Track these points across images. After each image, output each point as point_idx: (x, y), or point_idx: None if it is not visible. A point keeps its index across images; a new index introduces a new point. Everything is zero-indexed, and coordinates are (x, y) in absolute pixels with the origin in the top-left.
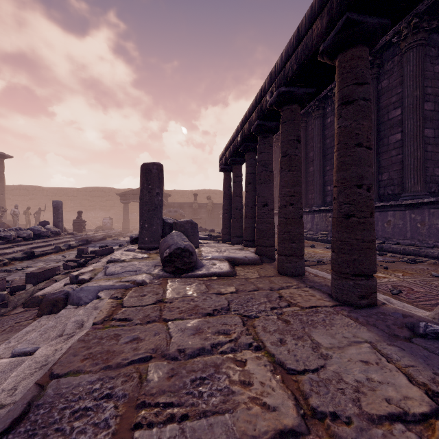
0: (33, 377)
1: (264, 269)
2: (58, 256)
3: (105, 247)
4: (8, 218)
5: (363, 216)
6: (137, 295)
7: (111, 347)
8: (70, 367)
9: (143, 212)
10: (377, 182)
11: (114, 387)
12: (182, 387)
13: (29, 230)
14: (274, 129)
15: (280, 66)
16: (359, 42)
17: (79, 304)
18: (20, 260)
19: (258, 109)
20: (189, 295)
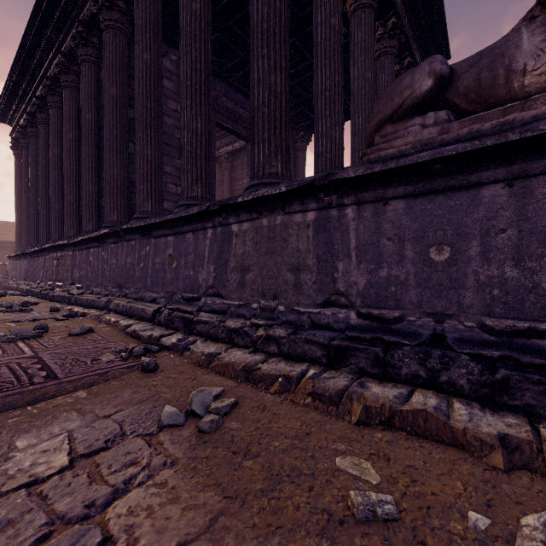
0: None
1: None
2: None
3: None
4: None
5: None
6: None
7: None
8: None
9: None
10: (97, 210)
11: None
12: None
13: None
14: None
15: None
16: None
17: None
18: None
19: None
20: None
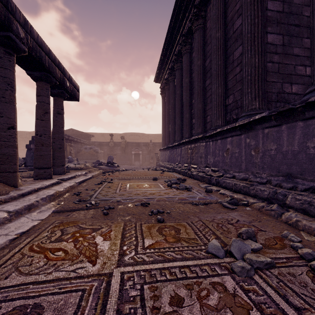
0: None
1: None
2: None
3: None
4: None
5: None
6: None
7: None
8: None
9: None
10: (224, 107)
11: None
12: None
13: None
14: None
15: None
16: None
17: None
18: None
19: None
20: None
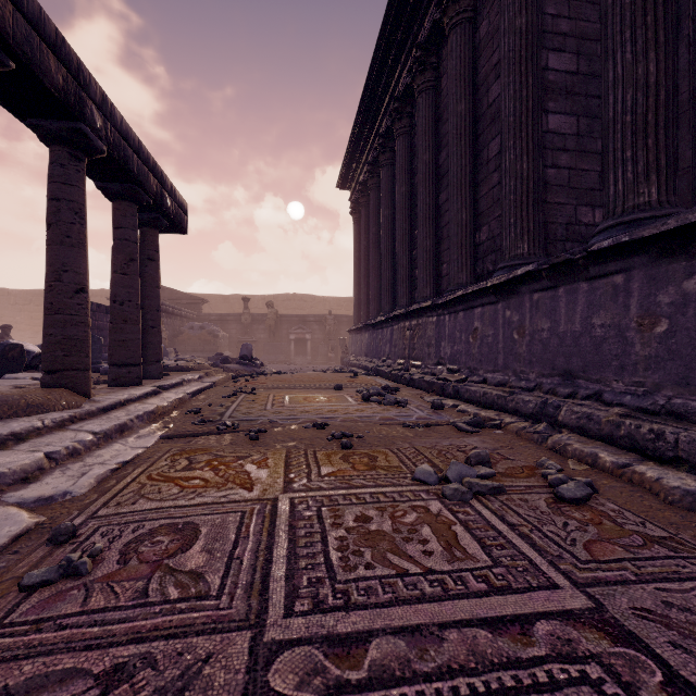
0: None
1: None
2: None
3: None
4: None
5: None
6: None
7: None
8: None
9: None
10: (472, 249)
11: None
12: None
13: None
14: None
15: None
16: None
17: None
18: None
19: None
20: None
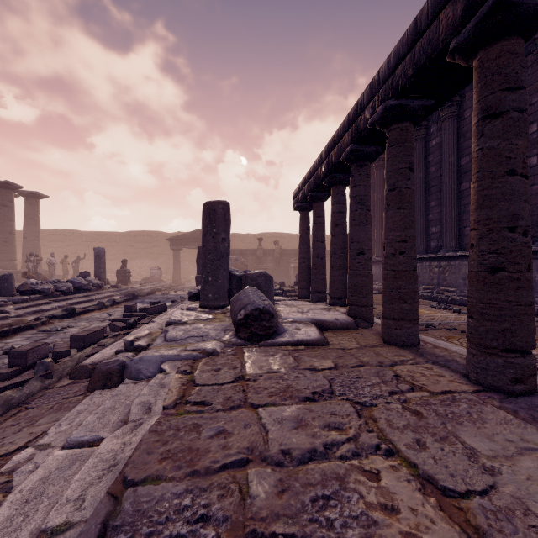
0: (103, 483)
1: (362, 336)
2: (102, 313)
3: (157, 304)
4: (43, 268)
5: (517, 270)
6: (210, 369)
7: (193, 443)
8: (147, 470)
9: (205, 263)
10: None
11: (210, 505)
12: (302, 510)
13: (68, 282)
14: (372, 155)
15: (386, 73)
16: (511, 32)
17: (139, 378)
18: (60, 318)
19: (353, 130)
20: (275, 370)
